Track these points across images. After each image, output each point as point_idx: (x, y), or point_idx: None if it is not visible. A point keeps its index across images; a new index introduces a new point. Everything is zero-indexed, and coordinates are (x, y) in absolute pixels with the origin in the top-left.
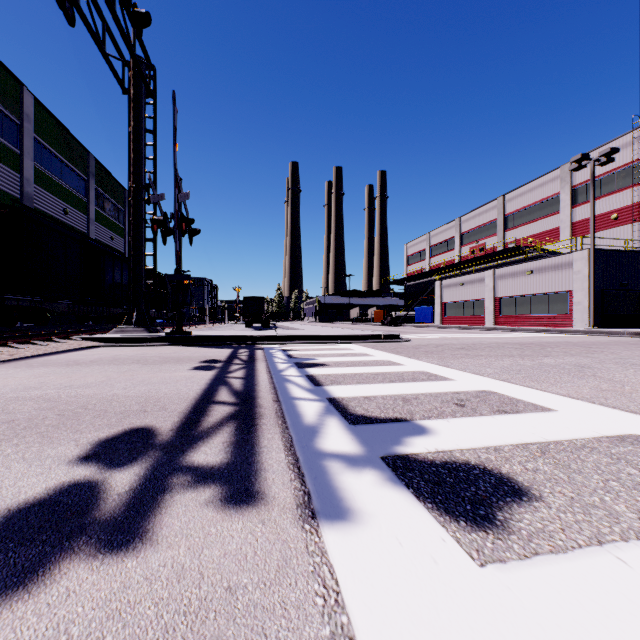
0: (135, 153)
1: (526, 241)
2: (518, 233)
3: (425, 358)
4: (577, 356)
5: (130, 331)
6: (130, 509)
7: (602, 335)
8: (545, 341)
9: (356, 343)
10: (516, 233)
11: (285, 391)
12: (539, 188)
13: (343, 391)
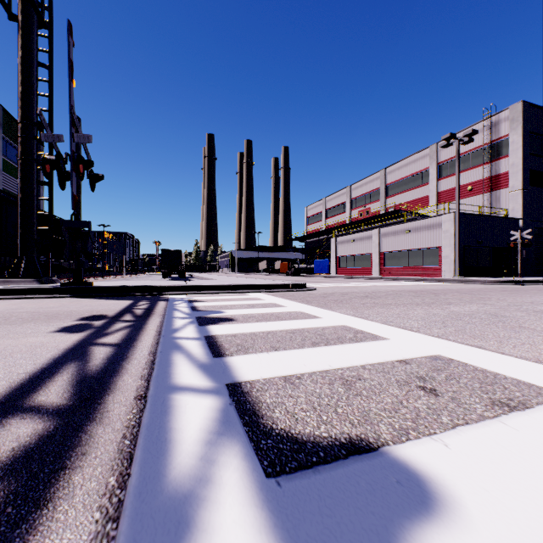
0: (24, 86)
1: (402, 206)
2: (396, 200)
3: (338, 308)
4: (475, 303)
5: (16, 282)
6: None
7: (468, 283)
8: (430, 289)
9: (265, 292)
10: (395, 200)
11: (165, 371)
12: (413, 163)
13: (253, 366)
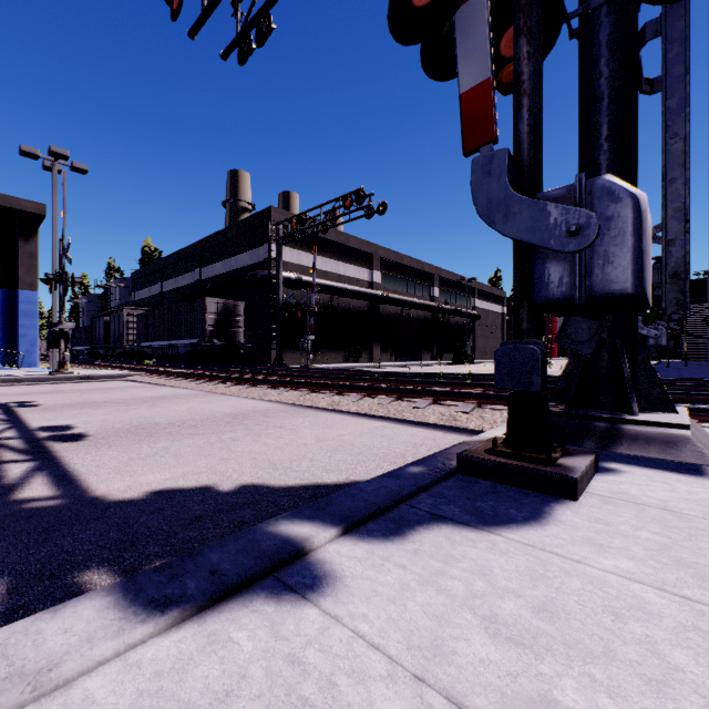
0: None
1: None
2: None
3: None
4: None
5: None
6: (6, 404)
7: None
8: None
9: None
10: None
11: None
12: None
13: None
